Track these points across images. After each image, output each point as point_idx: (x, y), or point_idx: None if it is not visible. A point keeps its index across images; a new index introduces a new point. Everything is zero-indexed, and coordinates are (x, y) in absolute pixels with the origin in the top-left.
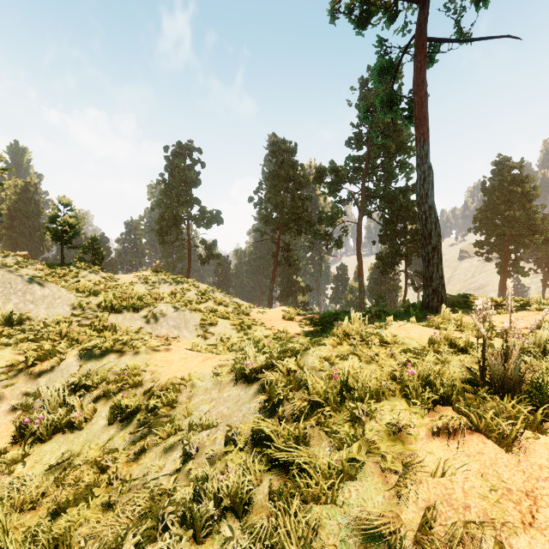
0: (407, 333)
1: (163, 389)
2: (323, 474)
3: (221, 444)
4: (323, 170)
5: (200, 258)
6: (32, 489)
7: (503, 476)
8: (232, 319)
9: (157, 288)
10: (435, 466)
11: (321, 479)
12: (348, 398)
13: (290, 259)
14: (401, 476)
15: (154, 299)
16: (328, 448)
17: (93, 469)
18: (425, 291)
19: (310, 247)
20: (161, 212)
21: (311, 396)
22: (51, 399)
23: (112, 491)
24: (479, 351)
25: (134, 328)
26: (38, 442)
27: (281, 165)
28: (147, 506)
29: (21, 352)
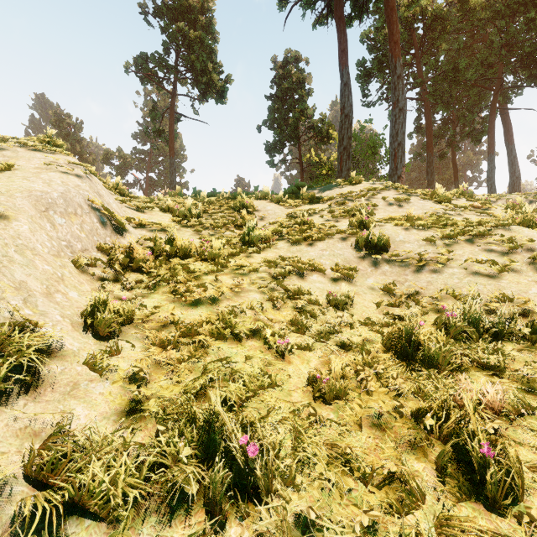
0: None
1: None
2: None
3: None
4: (112, 153)
5: None
6: None
7: None
8: None
9: None
10: None
11: None
12: None
13: None
14: None
15: None
16: None
17: None
18: None
19: None
20: None
21: None
22: None
23: None
24: None
25: None
26: None
27: (66, 137)
28: None
29: None
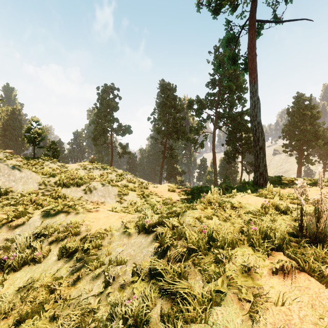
0: (247, 201)
1: (93, 237)
2: (198, 302)
3: (129, 275)
4: (192, 101)
5: (118, 154)
6: (5, 304)
7: (326, 307)
8: (137, 191)
9: (92, 172)
10: (276, 297)
11: (197, 305)
12: (213, 246)
13: (172, 154)
14: (252, 304)
15: (90, 179)
16: (201, 281)
17: (46, 291)
18: (255, 174)
19: (184, 147)
20: (95, 126)
21: (188, 244)
22: (22, 243)
23: (57, 307)
24: (294, 213)
25: (77, 196)
26: (12, 271)
27: (167, 98)
28: (78, 320)
29: (5, 213)
